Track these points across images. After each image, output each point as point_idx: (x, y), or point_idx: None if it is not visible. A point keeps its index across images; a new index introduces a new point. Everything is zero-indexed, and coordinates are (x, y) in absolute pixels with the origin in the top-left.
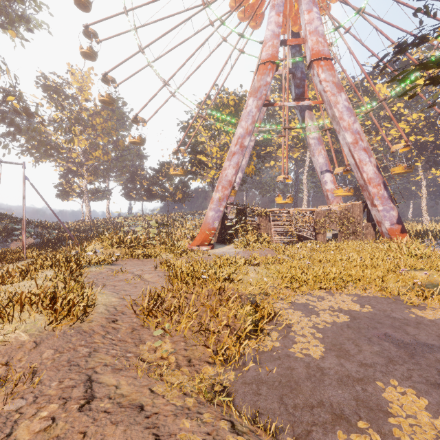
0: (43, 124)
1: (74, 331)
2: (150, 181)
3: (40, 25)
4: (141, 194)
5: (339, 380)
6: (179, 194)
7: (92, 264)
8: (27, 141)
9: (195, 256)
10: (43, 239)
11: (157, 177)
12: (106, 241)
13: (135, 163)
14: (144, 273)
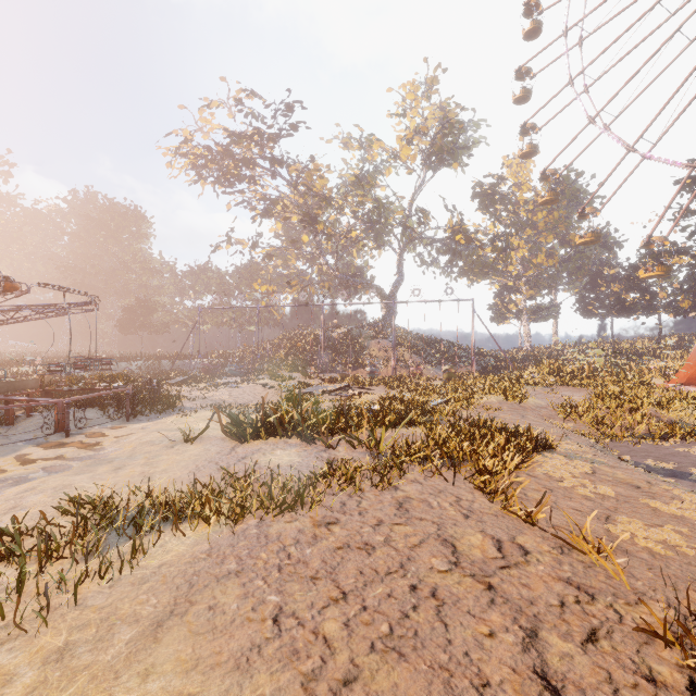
0: (481, 247)
1: (516, 405)
2: (625, 284)
3: (478, 142)
4: (609, 306)
5: (692, 459)
6: (682, 301)
7: (528, 384)
8: (465, 264)
9: (652, 391)
10: (483, 367)
11: (635, 276)
12: (543, 370)
13: (598, 258)
14: (574, 396)
